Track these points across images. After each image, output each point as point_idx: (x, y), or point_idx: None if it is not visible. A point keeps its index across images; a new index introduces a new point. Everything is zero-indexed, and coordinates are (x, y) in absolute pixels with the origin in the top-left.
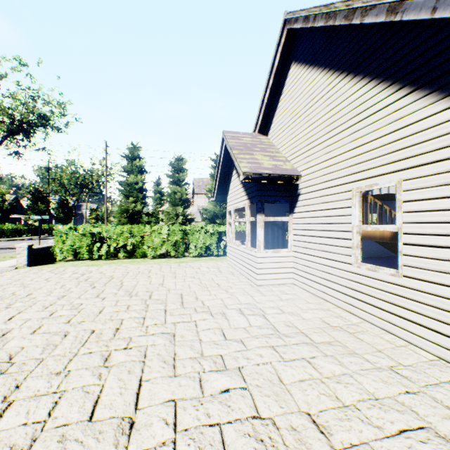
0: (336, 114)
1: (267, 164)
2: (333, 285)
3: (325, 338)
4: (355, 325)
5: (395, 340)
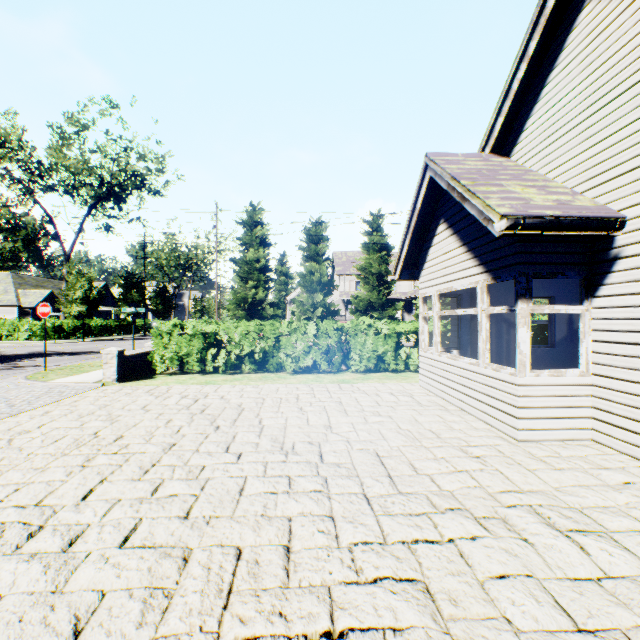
0: None
1: (540, 199)
2: None
3: None
4: None
5: None
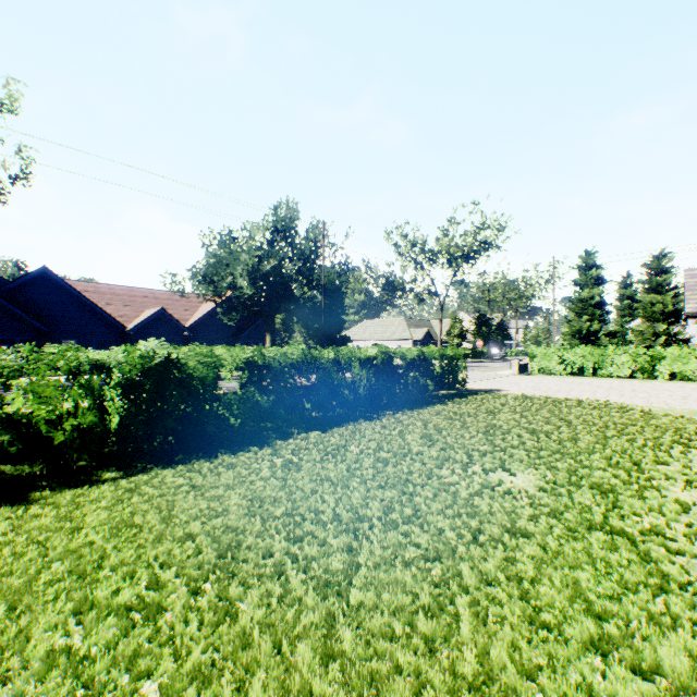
0: None
1: None
2: None
3: None
4: None
5: None
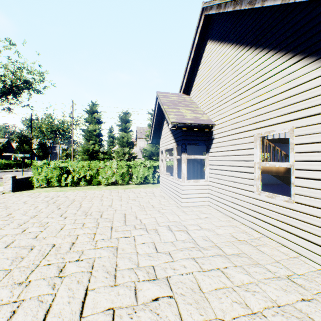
0: (241, 78)
1: (189, 116)
2: (239, 208)
3: (234, 251)
4: (257, 240)
5: (289, 252)
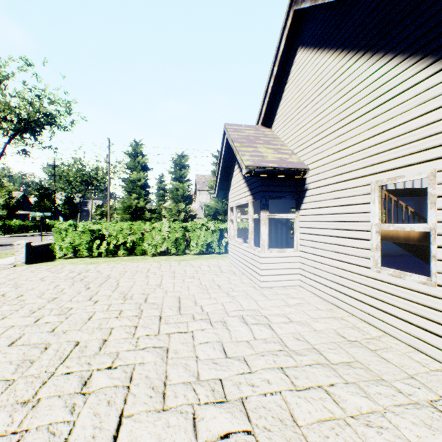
0: (350, 99)
1: (271, 157)
2: (347, 291)
3: (342, 357)
4: (376, 340)
5: (428, 362)
